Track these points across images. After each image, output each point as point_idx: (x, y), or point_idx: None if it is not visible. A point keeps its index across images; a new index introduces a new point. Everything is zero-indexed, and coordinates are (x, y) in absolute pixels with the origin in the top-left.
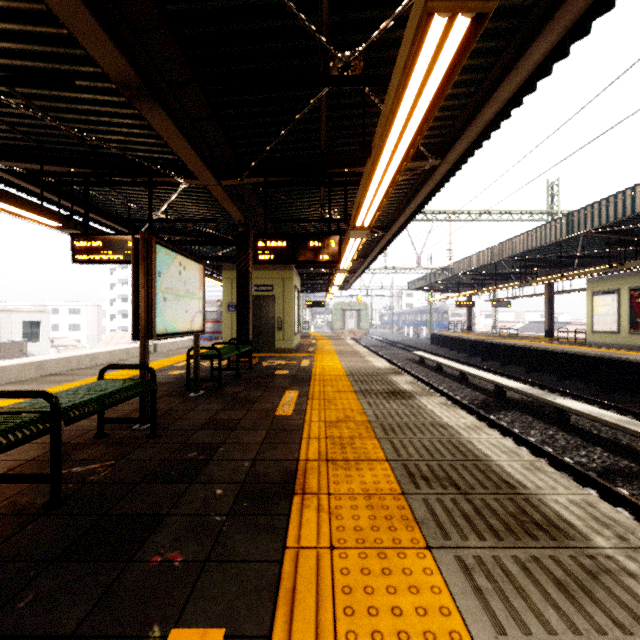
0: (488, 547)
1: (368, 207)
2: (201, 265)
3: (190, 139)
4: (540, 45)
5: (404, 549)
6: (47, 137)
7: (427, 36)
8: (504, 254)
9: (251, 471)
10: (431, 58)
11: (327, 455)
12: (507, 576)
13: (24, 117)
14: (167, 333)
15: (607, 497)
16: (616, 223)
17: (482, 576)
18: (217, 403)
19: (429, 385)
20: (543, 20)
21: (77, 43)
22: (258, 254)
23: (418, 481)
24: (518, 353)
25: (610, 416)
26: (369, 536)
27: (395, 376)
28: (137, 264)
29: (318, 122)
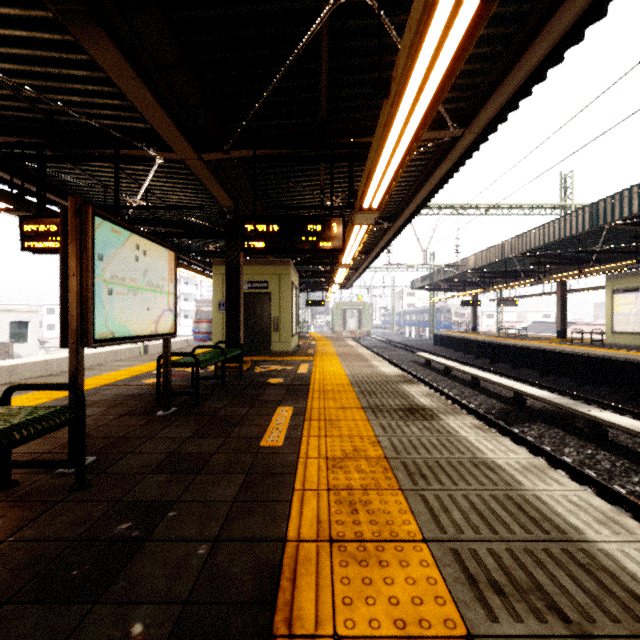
0: None
1: (379, 181)
2: (172, 251)
3: (158, 95)
4: None
5: None
6: None
7: None
8: (517, 249)
9: (206, 568)
10: None
11: (330, 528)
12: None
13: None
14: (115, 337)
15: None
16: None
17: None
18: (188, 426)
19: (439, 391)
20: None
21: None
22: (245, 240)
23: (488, 597)
24: (531, 355)
25: None
26: None
27: (408, 386)
28: (67, 242)
29: (317, 76)
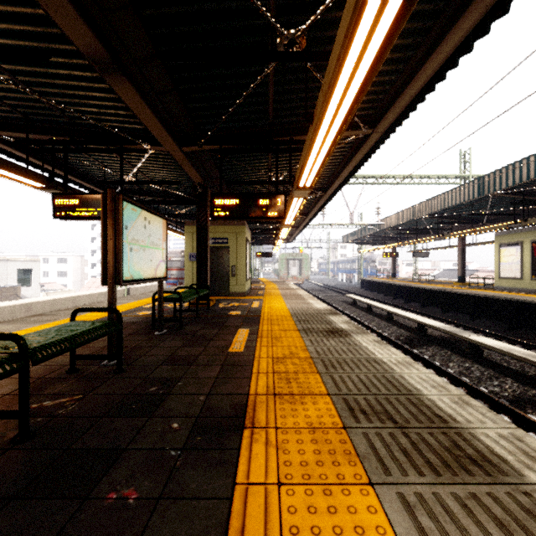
0: (427, 483)
1: (310, 170)
2: (164, 220)
3: (155, 110)
4: (463, 24)
5: (348, 485)
6: (31, 109)
7: (367, 4)
8: (424, 212)
9: (205, 405)
10: (370, 28)
11: (274, 389)
12: (449, 515)
13: (10, 91)
14: (133, 279)
15: (519, 423)
16: (520, 185)
17: (424, 515)
18: (178, 340)
19: (361, 323)
20: (466, 2)
21: (52, 22)
22: (214, 211)
23: (358, 415)
24: (436, 296)
25: (519, 351)
26: (314, 471)
27: (333, 316)
28: (106, 218)
29: (266, 96)
